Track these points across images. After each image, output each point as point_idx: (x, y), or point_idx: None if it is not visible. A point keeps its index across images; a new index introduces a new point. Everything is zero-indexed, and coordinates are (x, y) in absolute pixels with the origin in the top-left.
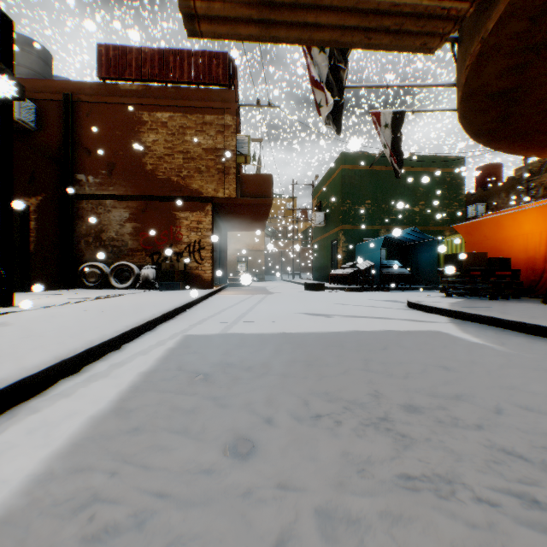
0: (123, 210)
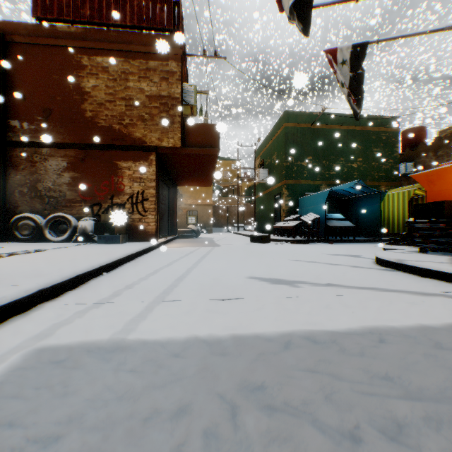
0: (61, 159)
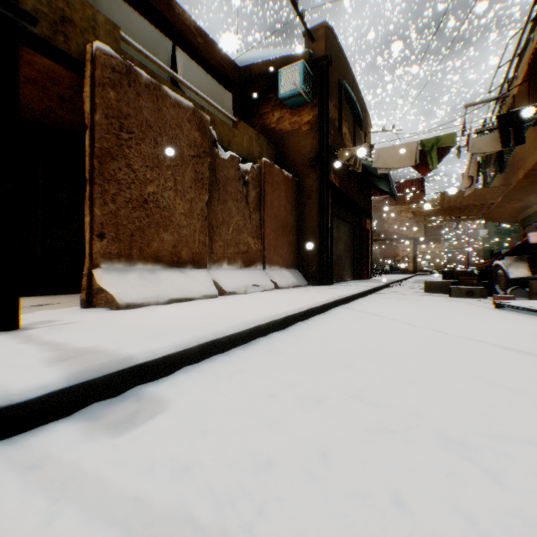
0: (376, 245)
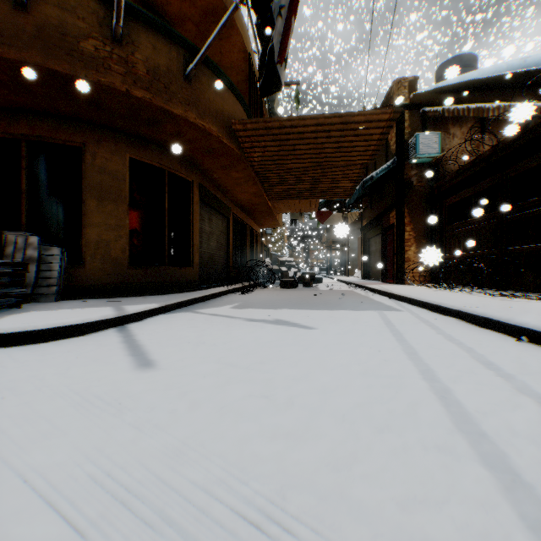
0: None
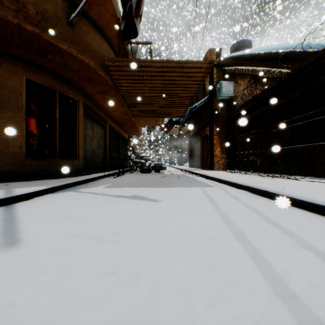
0: None
